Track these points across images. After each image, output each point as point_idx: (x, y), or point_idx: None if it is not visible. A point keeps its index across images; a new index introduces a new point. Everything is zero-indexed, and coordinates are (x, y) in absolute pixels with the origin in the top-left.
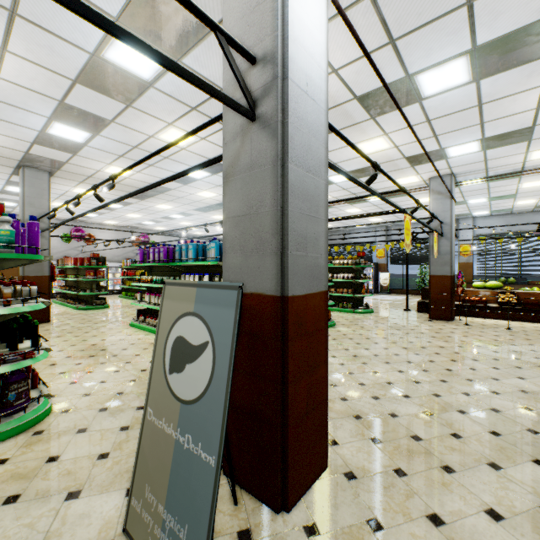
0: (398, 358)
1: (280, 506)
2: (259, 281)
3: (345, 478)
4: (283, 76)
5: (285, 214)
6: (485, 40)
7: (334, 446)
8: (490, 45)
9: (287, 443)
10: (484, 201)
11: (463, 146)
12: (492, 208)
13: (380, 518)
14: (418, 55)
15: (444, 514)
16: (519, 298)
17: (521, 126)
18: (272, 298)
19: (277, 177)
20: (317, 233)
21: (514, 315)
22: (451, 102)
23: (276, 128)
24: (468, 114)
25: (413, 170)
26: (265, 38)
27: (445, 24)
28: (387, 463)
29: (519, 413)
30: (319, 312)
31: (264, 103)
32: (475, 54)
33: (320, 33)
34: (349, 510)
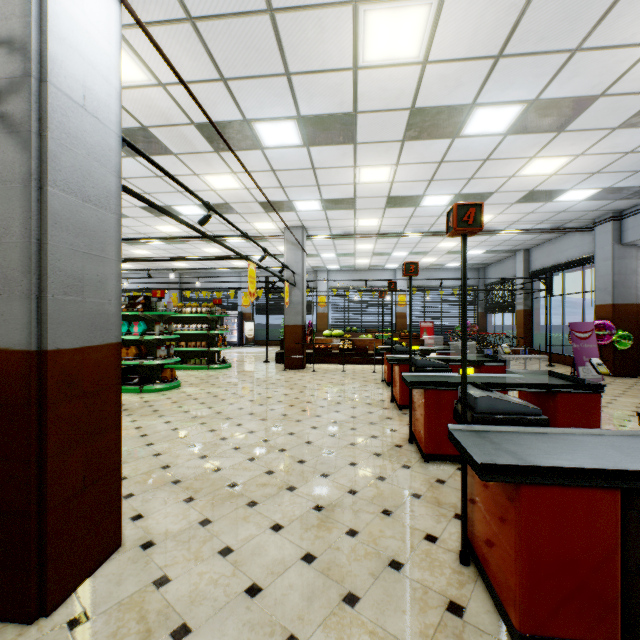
0: (242, 411)
1: (36, 613)
2: (3, 332)
3: (141, 550)
4: (42, 77)
5: (44, 249)
6: (307, 113)
7: (137, 521)
8: (312, 120)
9: (47, 531)
10: (334, 256)
11: (308, 202)
12: (341, 264)
13: (170, 573)
14: (252, 103)
15: (235, 543)
16: (355, 344)
17: (347, 196)
18: (24, 353)
19: (30, 201)
20: (104, 275)
21: (350, 360)
22: (290, 159)
23: (29, 139)
24: (306, 174)
25: (269, 217)
26: (12, 17)
27: (272, 84)
28: (195, 518)
29: (325, 440)
30: (107, 368)
31: (11, 101)
32: (301, 122)
33: (108, 41)
34: (136, 579)
